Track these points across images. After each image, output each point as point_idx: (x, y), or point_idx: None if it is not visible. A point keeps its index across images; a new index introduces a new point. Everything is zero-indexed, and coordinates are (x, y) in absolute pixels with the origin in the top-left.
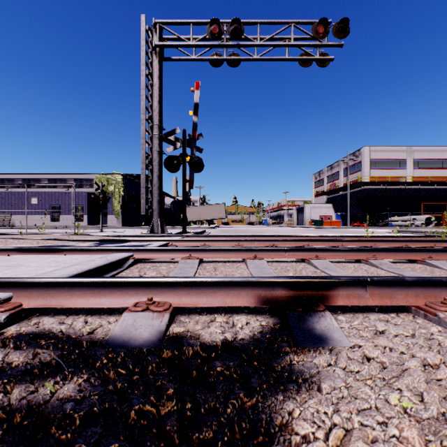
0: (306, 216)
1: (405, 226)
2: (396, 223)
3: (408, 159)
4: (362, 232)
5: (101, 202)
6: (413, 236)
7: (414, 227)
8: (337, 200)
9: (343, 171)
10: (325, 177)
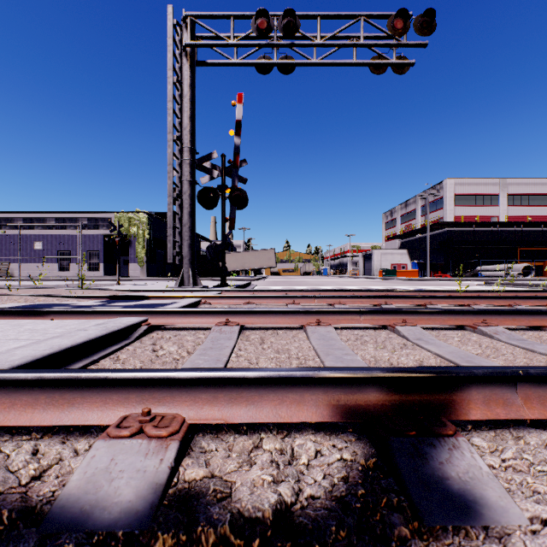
0: (375, 265)
1: (498, 277)
2: (486, 273)
3: (502, 194)
4: (446, 284)
5: (118, 246)
6: (519, 290)
7: (510, 278)
8: (413, 245)
9: (420, 209)
10: (398, 217)
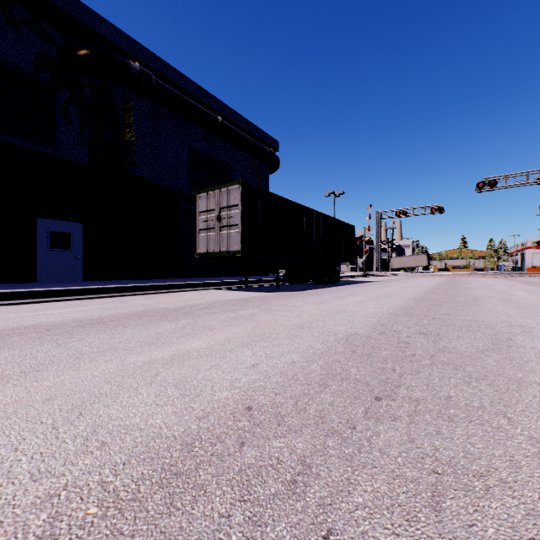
0: (525, 263)
1: None
2: None
3: None
4: None
5: None
6: None
7: None
8: None
9: None
10: None
